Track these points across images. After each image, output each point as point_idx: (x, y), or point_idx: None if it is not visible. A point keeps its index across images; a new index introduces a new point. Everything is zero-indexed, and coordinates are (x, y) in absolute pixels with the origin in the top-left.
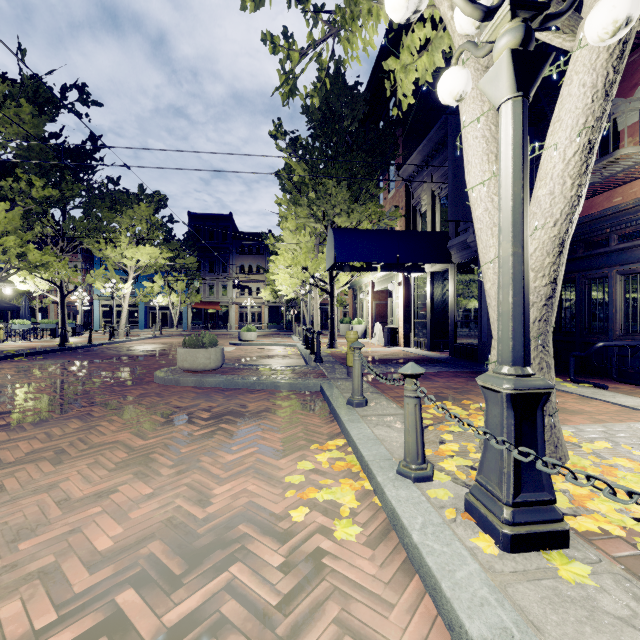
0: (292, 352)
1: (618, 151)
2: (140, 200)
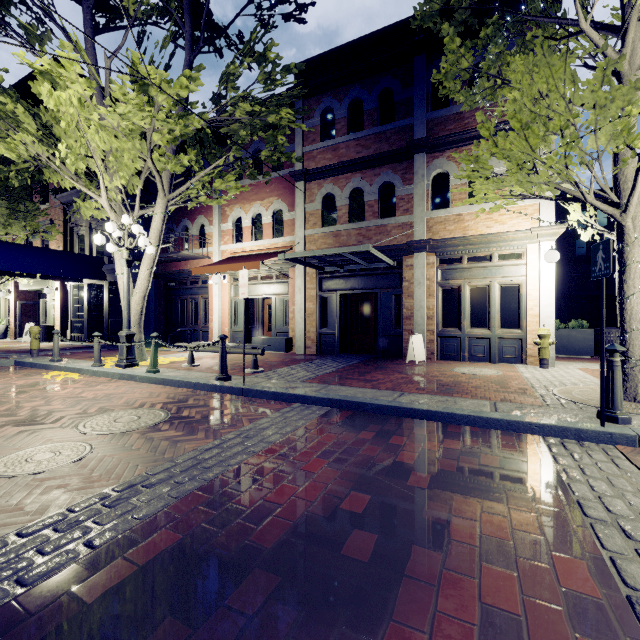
0: None
1: (182, 252)
2: None
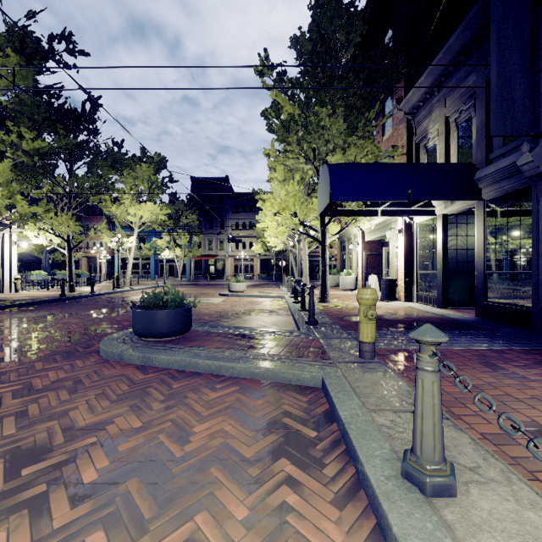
0: (280, 306)
1: None
2: (143, 162)
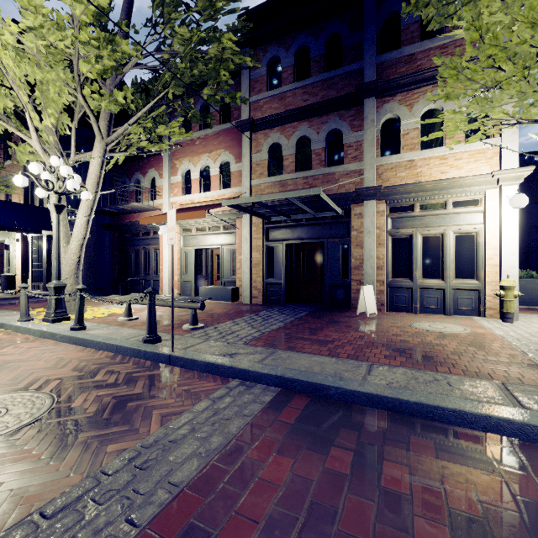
0: None
1: (132, 203)
2: None
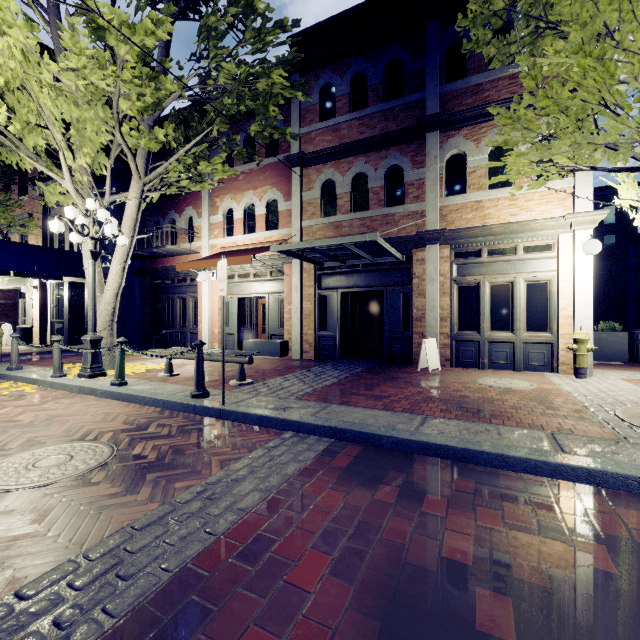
0: None
1: (167, 246)
2: None
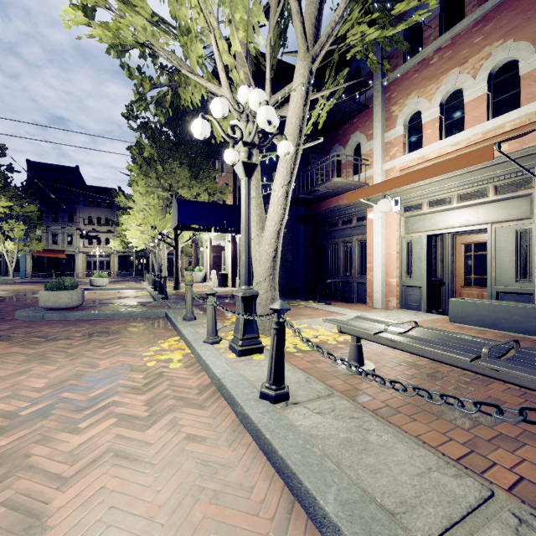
0: (143, 294)
1: (333, 179)
2: None
